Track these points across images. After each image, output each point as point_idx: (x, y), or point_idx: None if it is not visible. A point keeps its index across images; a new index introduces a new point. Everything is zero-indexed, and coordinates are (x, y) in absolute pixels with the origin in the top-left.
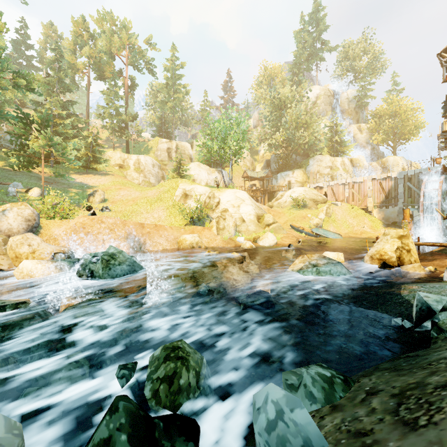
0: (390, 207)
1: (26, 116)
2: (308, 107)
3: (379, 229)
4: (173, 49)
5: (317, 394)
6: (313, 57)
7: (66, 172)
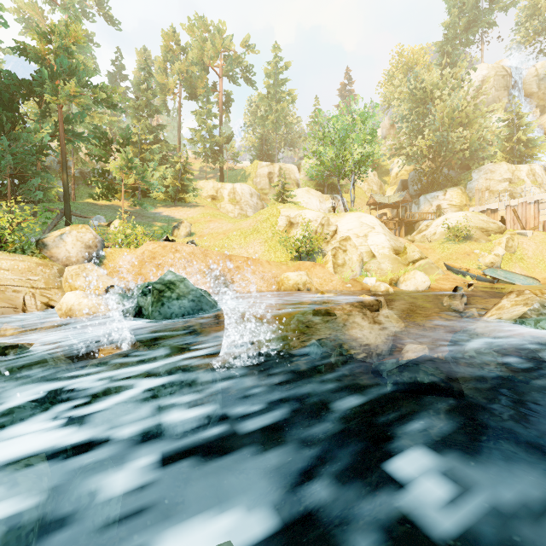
0: None
1: (104, 134)
2: (467, 98)
3: None
4: (275, 49)
5: None
6: (477, 23)
7: (153, 205)
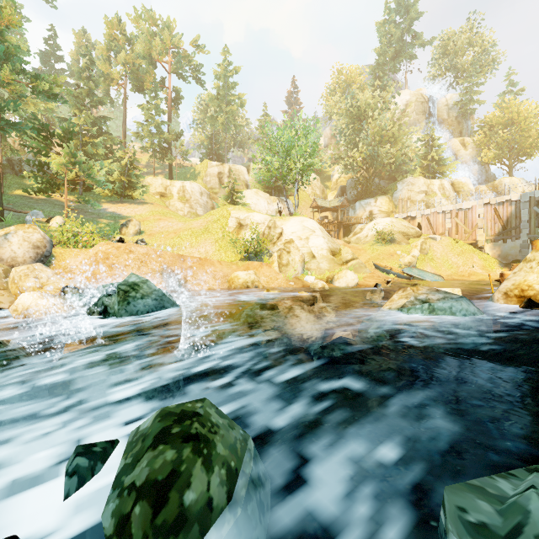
0: (509, 240)
1: (44, 127)
2: (395, 118)
3: (494, 270)
4: (225, 52)
5: None
6: (402, 54)
7: (97, 200)
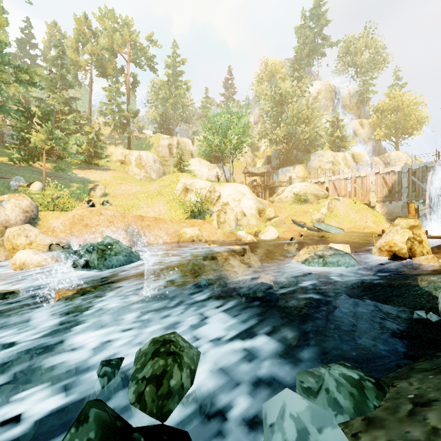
0: (393, 201)
1: (27, 109)
2: (309, 103)
3: (382, 224)
4: (174, 46)
5: (343, 402)
6: (314, 53)
7: (68, 167)
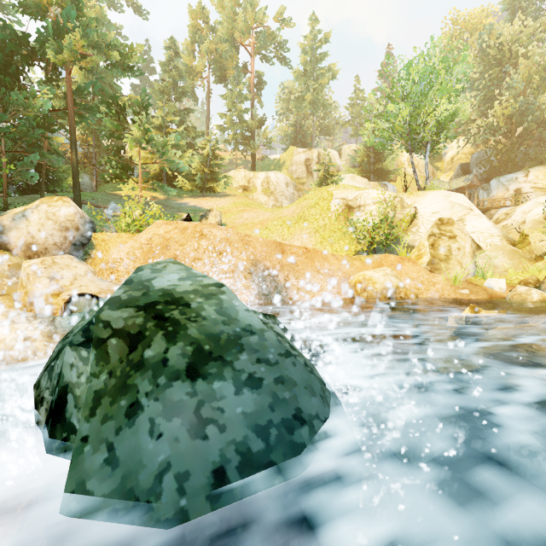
0: None
1: (116, 100)
2: None
3: None
4: (313, 21)
5: None
6: None
7: (179, 196)
